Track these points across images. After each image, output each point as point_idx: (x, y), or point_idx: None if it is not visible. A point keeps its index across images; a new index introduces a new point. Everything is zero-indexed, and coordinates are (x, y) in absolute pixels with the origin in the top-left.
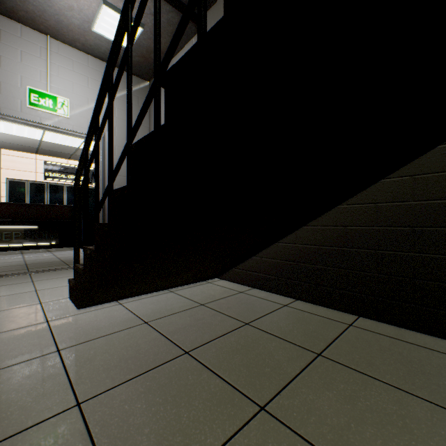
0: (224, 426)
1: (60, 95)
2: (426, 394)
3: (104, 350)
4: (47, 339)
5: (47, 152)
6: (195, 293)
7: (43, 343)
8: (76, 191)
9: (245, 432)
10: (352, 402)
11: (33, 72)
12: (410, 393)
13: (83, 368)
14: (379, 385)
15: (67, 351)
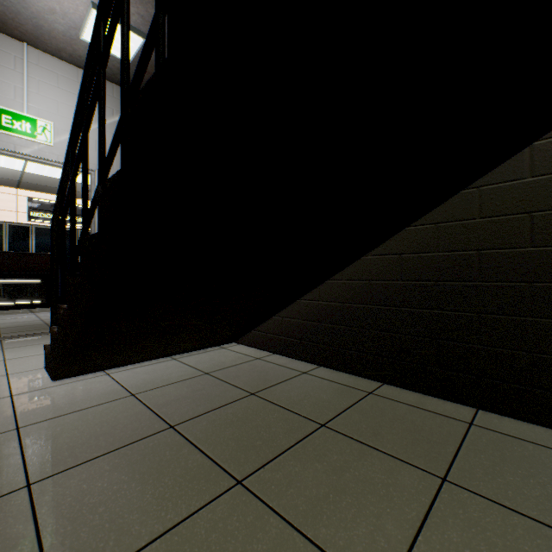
0: (191, 502)
1: (41, 117)
2: (422, 462)
3: (74, 426)
4: (7, 415)
5: (32, 186)
6: (202, 361)
7: (1, 420)
8: (53, 237)
9: (212, 506)
10: (340, 473)
11: (4, 87)
12: (405, 462)
13: (44, 446)
14: (376, 454)
15: (29, 429)
